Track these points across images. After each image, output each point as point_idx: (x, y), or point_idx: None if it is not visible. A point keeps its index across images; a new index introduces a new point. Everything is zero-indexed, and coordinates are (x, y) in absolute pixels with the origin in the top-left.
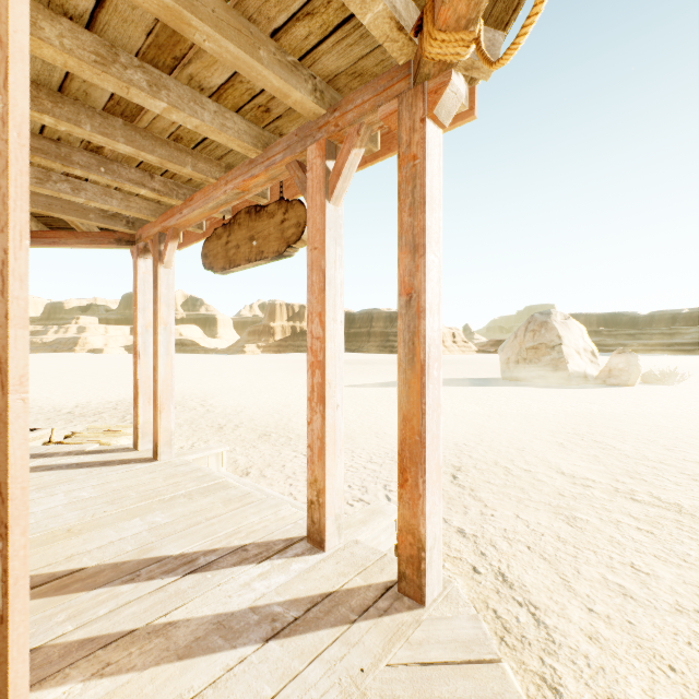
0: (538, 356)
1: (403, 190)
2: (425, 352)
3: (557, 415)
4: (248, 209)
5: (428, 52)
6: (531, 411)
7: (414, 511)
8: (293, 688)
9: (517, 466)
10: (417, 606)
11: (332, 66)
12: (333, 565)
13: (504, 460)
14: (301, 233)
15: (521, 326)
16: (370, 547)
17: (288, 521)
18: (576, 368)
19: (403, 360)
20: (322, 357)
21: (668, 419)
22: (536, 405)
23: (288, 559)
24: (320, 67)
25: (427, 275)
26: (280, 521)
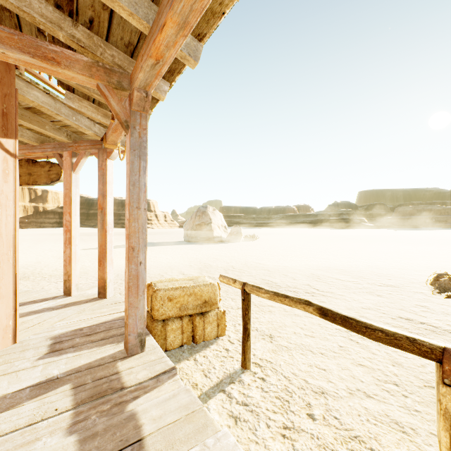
0: (201, 229)
1: (100, 178)
2: (107, 226)
3: (198, 255)
4: (27, 160)
5: (105, 146)
6: (188, 254)
7: (103, 272)
8: (63, 314)
9: (167, 274)
10: (104, 299)
11: (75, 130)
12: (75, 298)
13: (163, 273)
14: (60, 178)
15: (194, 213)
16: (90, 293)
17: (54, 293)
18: (217, 234)
19: (100, 228)
20: (71, 228)
21: (238, 254)
22: (192, 252)
23: (56, 299)
24: (70, 129)
25: (107, 204)
26: (49, 294)
